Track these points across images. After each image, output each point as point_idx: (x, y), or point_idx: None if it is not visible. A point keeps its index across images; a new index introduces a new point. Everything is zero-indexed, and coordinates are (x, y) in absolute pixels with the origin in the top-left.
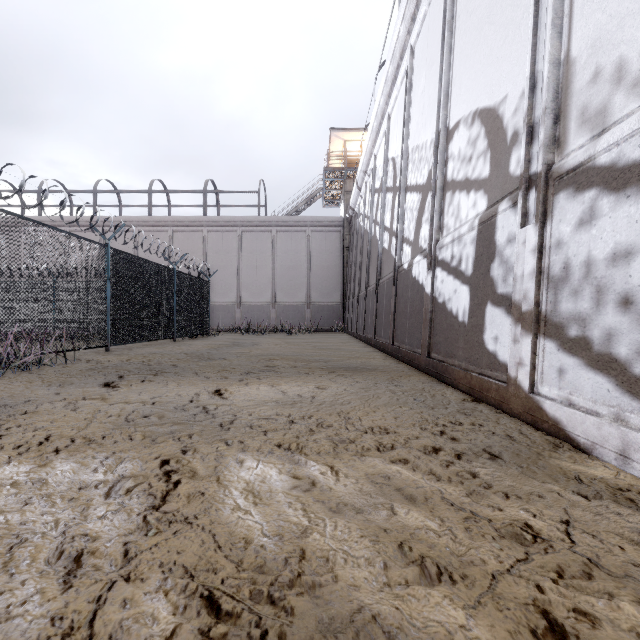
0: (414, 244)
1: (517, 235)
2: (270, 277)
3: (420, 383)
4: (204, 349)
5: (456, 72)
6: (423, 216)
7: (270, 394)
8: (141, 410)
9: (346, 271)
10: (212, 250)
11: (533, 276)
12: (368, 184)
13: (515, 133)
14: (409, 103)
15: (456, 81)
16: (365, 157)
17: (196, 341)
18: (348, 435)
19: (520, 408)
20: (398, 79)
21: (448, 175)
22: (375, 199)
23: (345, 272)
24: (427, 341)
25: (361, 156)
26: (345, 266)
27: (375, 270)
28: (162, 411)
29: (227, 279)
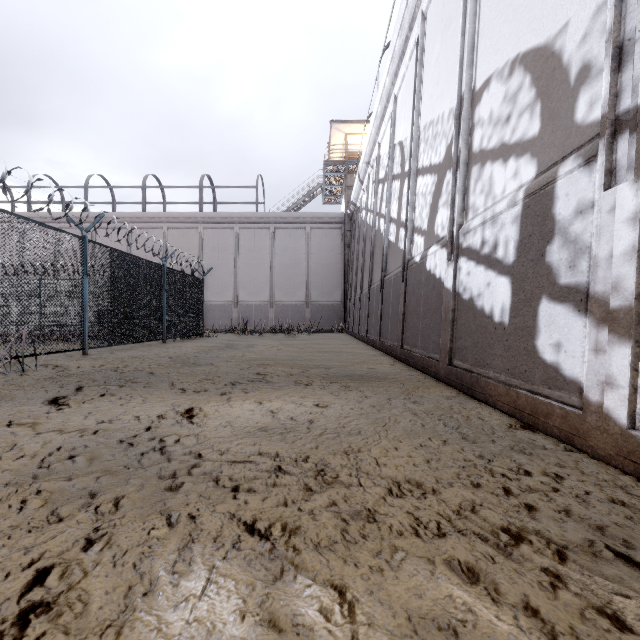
0: (428, 233)
1: (597, 201)
2: (268, 275)
3: (444, 399)
4: (193, 352)
5: (484, 20)
6: (440, 199)
7: (255, 417)
8: (71, 446)
9: (347, 269)
10: (208, 247)
11: (632, 256)
12: (371, 176)
13: (584, 67)
14: (420, 76)
15: (485, 31)
16: (368, 147)
17: (187, 343)
18: (364, 501)
19: (610, 448)
20: (406, 53)
21: (474, 145)
22: (379, 190)
23: (346, 270)
24: (448, 345)
25: (364, 146)
26: (346, 264)
27: (380, 266)
28: (100, 447)
29: (224, 278)
